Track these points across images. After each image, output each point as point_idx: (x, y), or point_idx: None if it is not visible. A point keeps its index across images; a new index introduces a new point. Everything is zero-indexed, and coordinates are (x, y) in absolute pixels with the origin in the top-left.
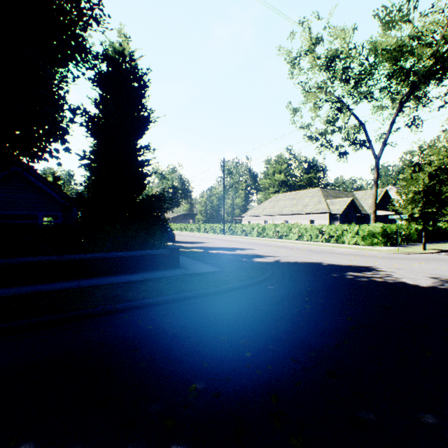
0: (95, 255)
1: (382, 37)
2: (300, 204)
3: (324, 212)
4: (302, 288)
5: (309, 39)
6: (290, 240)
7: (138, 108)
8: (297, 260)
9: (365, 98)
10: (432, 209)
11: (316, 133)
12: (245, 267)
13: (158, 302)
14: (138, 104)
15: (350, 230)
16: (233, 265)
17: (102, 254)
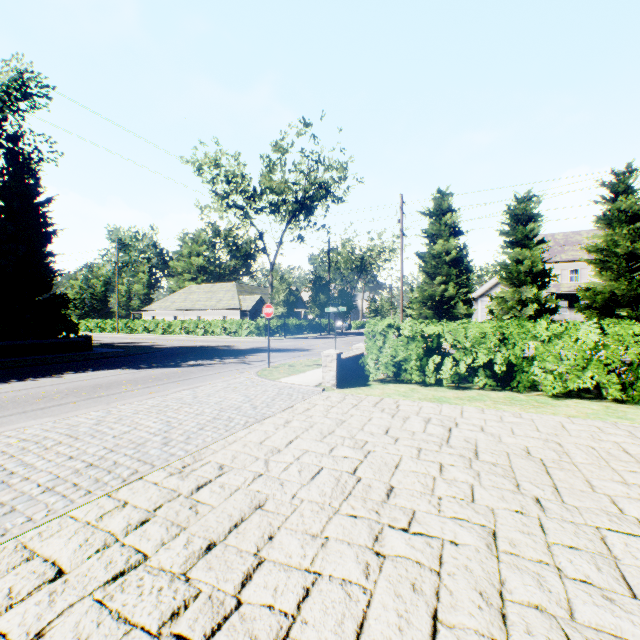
0: (26, 342)
1: (269, 173)
2: (215, 298)
3: (236, 308)
4: (178, 352)
5: (210, 162)
6: (197, 335)
7: (45, 223)
8: (189, 345)
9: (265, 212)
10: (286, 310)
11: (224, 233)
12: (146, 348)
13: (96, 359)
14: (46, 221)
15: (244, 325)
16: (137, 348)
17: (31, 341)
